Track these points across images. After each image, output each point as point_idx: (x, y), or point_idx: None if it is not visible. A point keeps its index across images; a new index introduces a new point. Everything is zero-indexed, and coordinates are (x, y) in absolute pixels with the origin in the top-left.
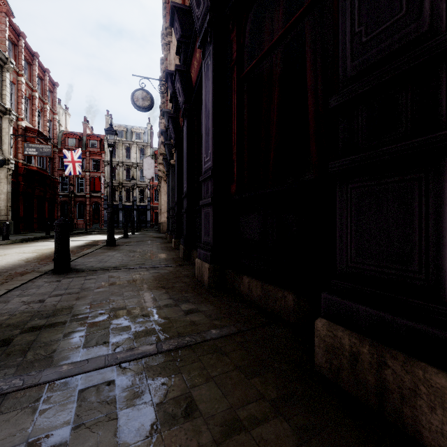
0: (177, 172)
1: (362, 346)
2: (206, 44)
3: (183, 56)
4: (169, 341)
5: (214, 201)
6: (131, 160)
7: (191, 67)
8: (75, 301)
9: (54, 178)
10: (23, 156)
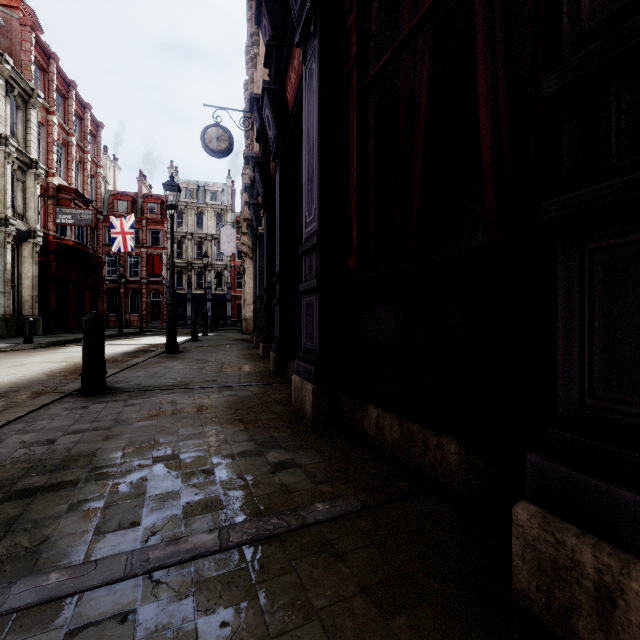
0: (267, 244)
1: (629, 577)
2: (308, 38)
3: (274, 67)
4: (242, 526)
5: (320, 284)
6: (204, 231)
7: (286, 83)
8: (101, 442)
9: (98, 256)
10: (55, 226)
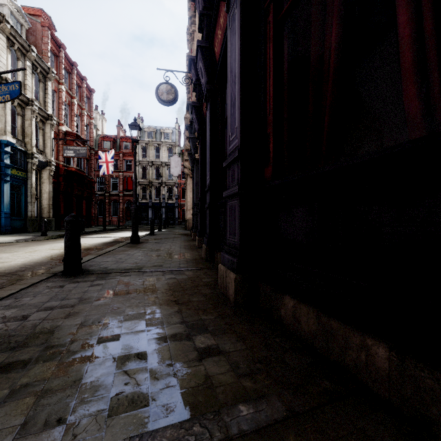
0: (201, 165)
1: None
2: None
3: (205, 30)
4: (163, 434)
5: (241, 190)
6: (160, 160)
7: (214, 40)
8: (62, 320)
9: (91, 178)
10: (63, 158)
